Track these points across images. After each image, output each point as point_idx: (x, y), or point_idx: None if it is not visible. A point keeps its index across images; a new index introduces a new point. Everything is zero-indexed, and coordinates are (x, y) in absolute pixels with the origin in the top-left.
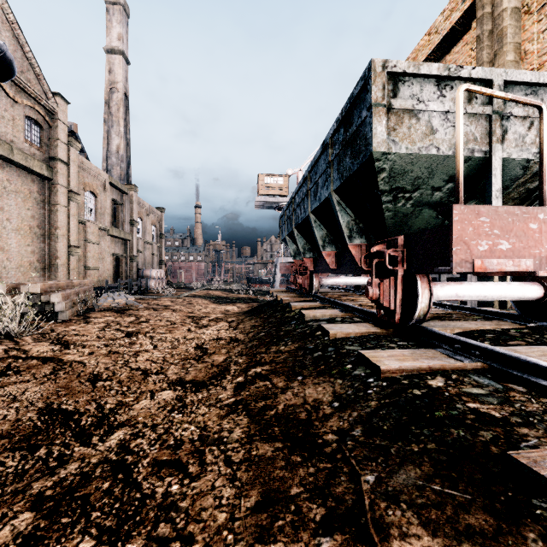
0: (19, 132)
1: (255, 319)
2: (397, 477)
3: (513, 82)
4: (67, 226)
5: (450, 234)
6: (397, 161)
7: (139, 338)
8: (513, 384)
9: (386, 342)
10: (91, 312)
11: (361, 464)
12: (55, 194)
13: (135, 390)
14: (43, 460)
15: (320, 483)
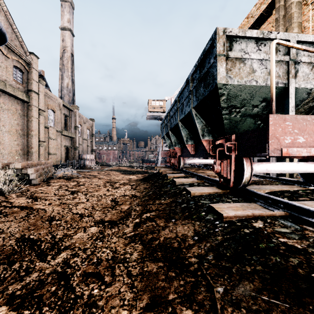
0: (9, 75)
1: (147, 183)
2: (237, 289)
3: (302, 41)
4: (37, 130)
5: (267, 132)
6: (231, 89)
7: (78, 195)
8: (306, 225)
9: (225, 198)
10: (51, 179)
11: (214, 279)
12: (30, 111)
13: (75, 226)
14: (16, 271)
15: (188, 292)
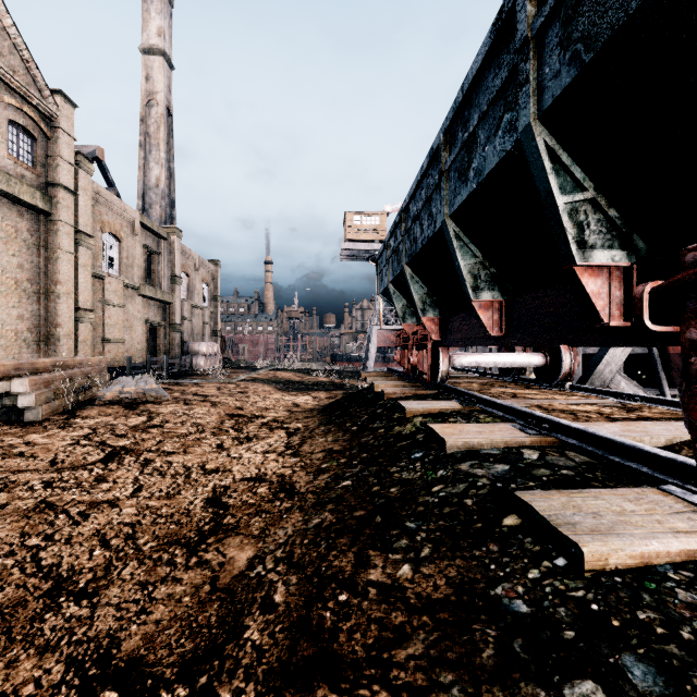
0: None
1: (335, 433)
2: None
3: None
4: (73, 281)
5: None
6: None
7: (122, 466)
8: None
9: None
10: (88, 406)
11: None
12: (55, 235)
13: None
14: None
15: None
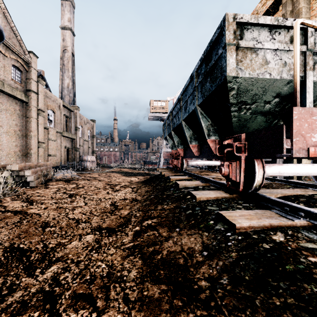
0: (8, 74)
1: (148, 186)
2: None
3: None
4: (37, 130)
5: (291, 129)
6: (242, 83)
7: (77, 198)
8: None
9: (235, 204)
10: (50, 181)
11: (232, 315)
12: (29, 111)
13: (70, 233)
14: None
15: None
